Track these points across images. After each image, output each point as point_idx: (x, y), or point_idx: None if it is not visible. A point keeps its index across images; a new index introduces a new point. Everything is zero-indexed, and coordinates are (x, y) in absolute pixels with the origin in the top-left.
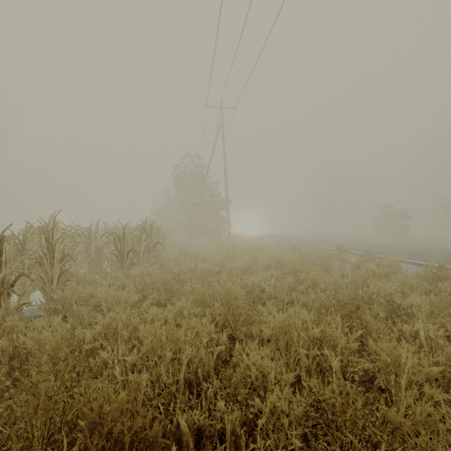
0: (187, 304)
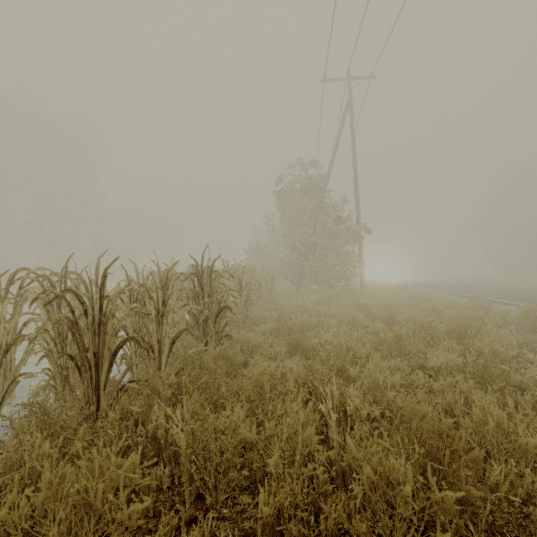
0: None
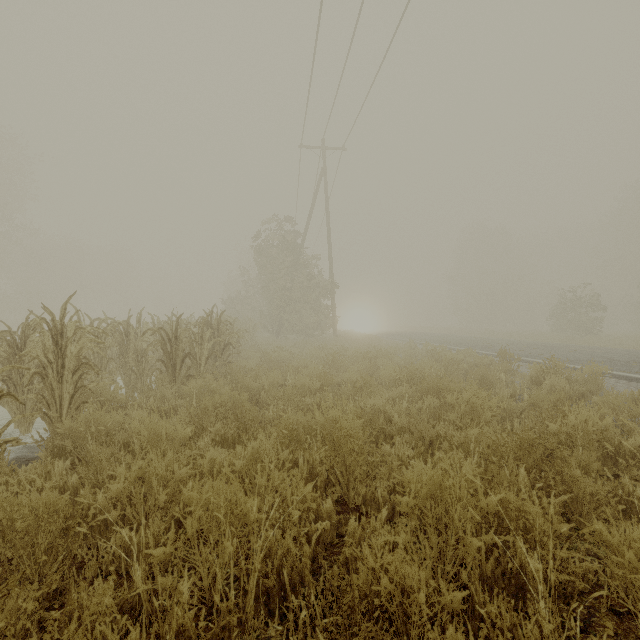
0: (268, 443)
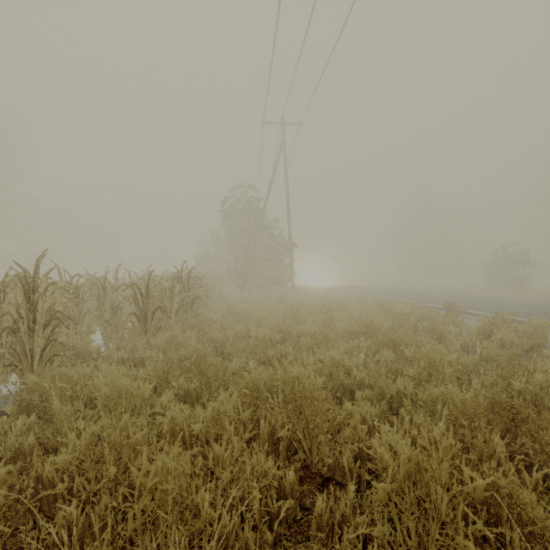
0: (229, 403)
